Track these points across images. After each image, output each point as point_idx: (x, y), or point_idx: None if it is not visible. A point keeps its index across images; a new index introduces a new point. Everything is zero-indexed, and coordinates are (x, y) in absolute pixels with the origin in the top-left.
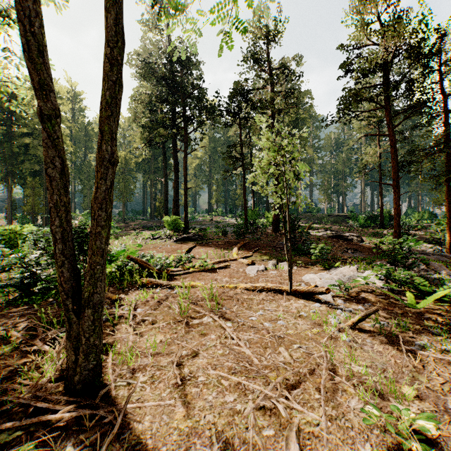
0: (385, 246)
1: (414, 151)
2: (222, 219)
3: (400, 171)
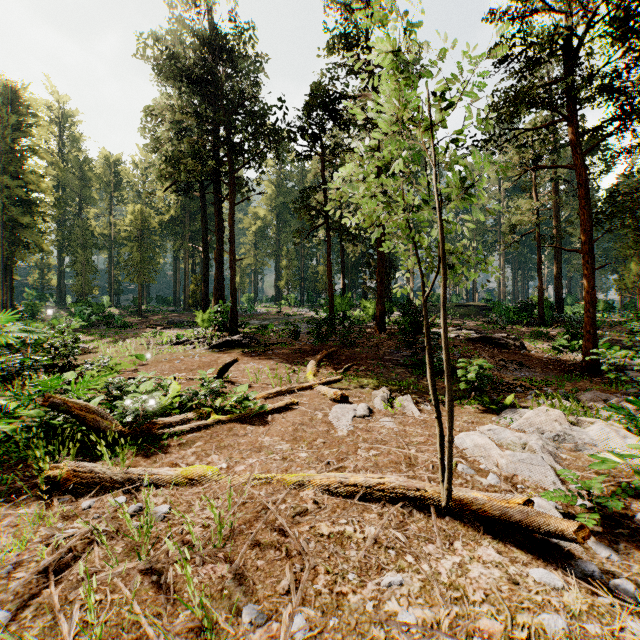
0: (562, 356)
1: (617, 195)
2: (295, 311)
3: (596, 228)
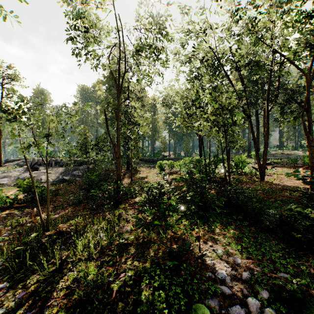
0: None
1: None
2: (292, 152)
3: None
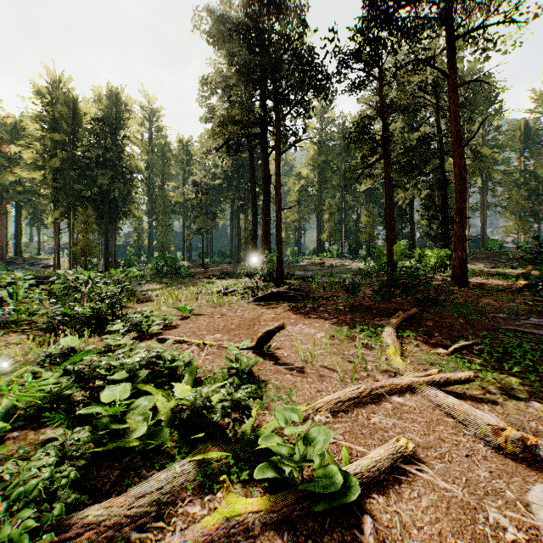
0: None
1: None
2: (338, 262)
3: None
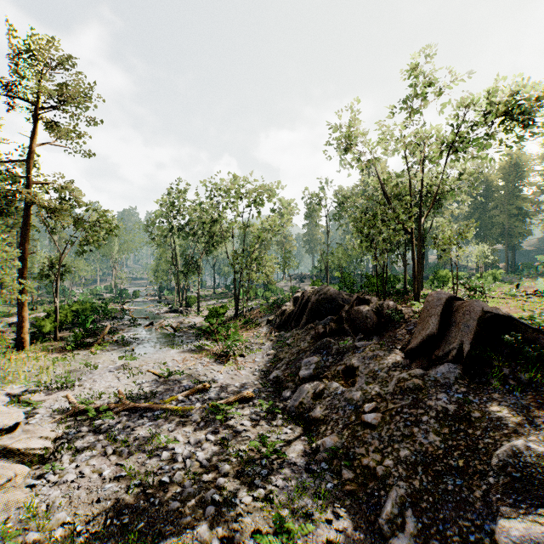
0: None
1: None
2: None
3: None
